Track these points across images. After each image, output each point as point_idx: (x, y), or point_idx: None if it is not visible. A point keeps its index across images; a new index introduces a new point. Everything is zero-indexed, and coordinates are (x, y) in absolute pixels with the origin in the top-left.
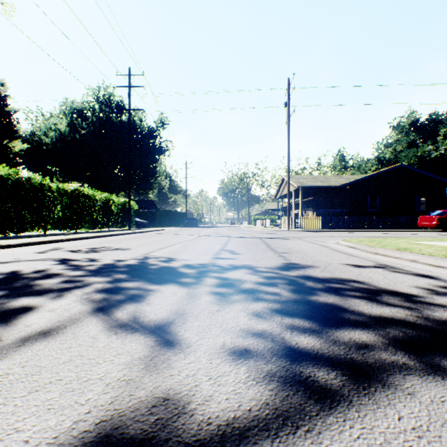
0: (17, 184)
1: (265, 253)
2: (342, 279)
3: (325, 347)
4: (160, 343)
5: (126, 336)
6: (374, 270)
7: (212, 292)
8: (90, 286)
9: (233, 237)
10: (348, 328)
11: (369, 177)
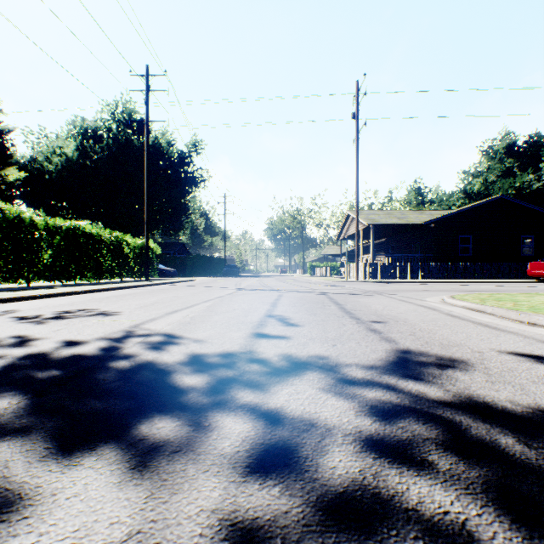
0: None
1: (343, 324)
2: None
3: None
4: None
5: None
6: None
7: (225, 531)
8: None
9: (285, 292)
10: None
11: (460, 211)
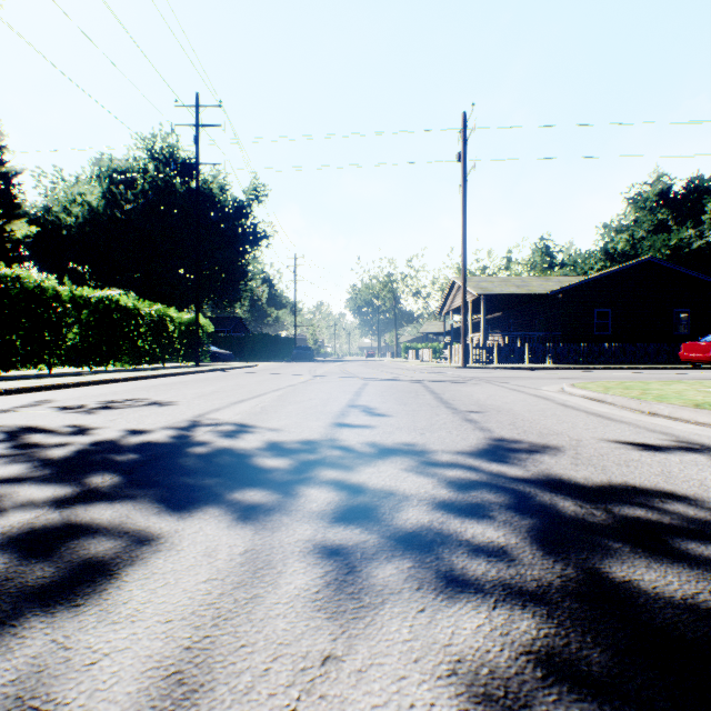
0: None
1: (436, 414)
2: (639, 488)
3: None
4: None
5: None
6: (690, 459)
7: (318, 549)
8: None
9: (372, 380)
10: None
11: (596, 278)
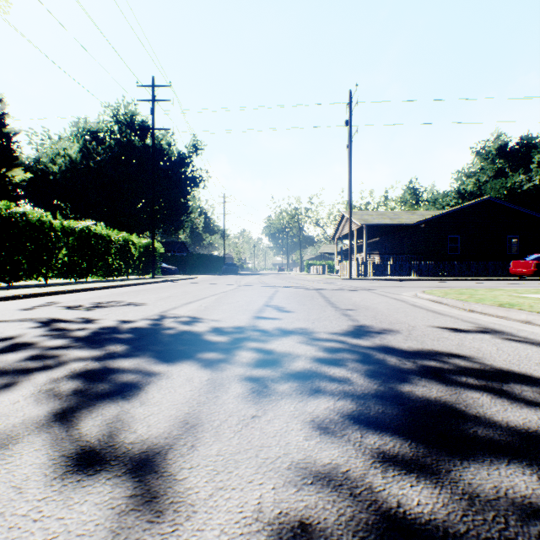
0: (9, 220)
1: (324, 311)
2: (439, 352)
3: (456, 516)
4: (138, 506)
5: (78, 485)
6: (479, 337)
7: (248, 378)
8: (65, 365)
9: (281, 288)
10: (483, 460)
11: (448, 212)
